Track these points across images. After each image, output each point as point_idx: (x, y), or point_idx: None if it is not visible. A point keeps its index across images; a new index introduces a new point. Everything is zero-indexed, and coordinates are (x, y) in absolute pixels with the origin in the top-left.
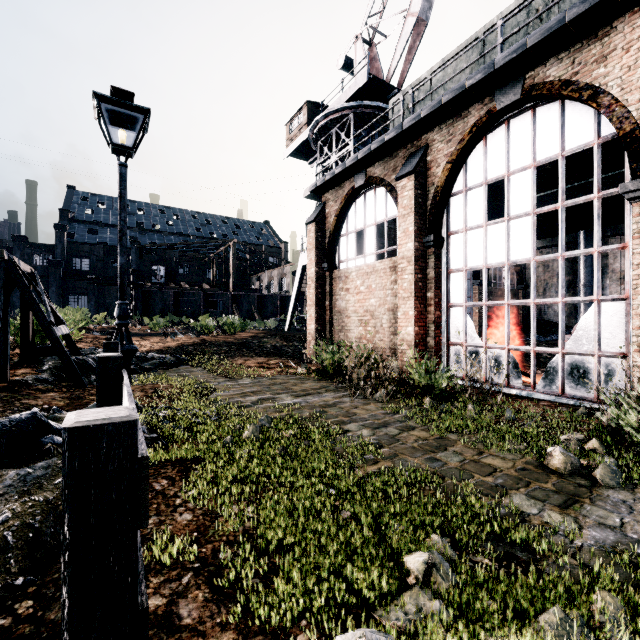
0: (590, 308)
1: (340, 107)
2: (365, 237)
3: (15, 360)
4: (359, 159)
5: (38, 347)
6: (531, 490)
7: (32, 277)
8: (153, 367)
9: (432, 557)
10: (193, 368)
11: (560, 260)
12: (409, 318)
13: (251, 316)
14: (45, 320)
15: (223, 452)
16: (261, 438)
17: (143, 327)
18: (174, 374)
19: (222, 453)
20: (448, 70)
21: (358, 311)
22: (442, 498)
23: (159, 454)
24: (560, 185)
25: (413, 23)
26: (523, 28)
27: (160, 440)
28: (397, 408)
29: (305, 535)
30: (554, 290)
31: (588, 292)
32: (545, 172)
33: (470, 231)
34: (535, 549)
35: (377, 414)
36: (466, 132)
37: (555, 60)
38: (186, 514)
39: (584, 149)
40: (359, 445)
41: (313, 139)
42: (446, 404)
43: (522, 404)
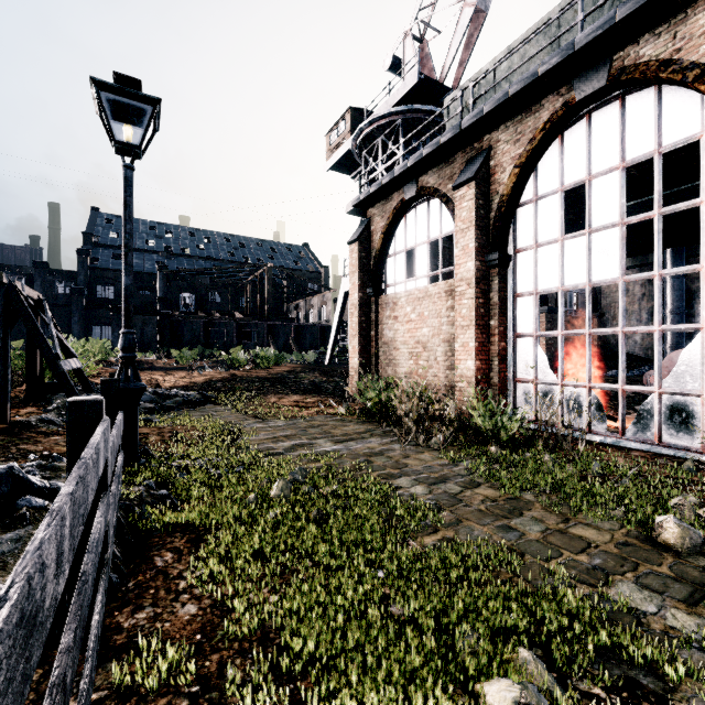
0: (695, 338)
1: (387, 112)
2: (416, 257)
3: (21, 398)
4: (409, 166)
5: (47, 383)
6: (641, 576)
7: (39, 304)
8: (176, 406)
9: (526, 694)
10: (220, 407)
11: (656, 280)
12: (469, 350)
13: (288, 348)
14: (50, 353)
15: (244, 516)
16: (292, 497)
17: (169, 360)
18: (198, 414)
19: (243, 517)
20: (515, 59)
21: (408, 342)
22: (524, 585)
23: (166, 518)
24: (656, 188)
25: (470, 14)
26: (607, 3)
27: (170, 498)
28: (457, 458)
29: (344, 647)
30: (635, 318)
31: (676, 320)
32: (629, 178)
33: (542, 247)
34: (667, 674)
35: (433, 465)
36: (538, 129)
37: (651, 36)
38: (190, 605)
39: (678, 149)
40: (412, 507)
41: (356, 150)
42: (516, 454)
43: (612, 455)
